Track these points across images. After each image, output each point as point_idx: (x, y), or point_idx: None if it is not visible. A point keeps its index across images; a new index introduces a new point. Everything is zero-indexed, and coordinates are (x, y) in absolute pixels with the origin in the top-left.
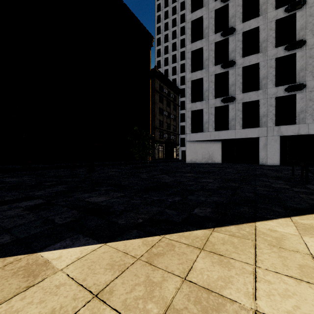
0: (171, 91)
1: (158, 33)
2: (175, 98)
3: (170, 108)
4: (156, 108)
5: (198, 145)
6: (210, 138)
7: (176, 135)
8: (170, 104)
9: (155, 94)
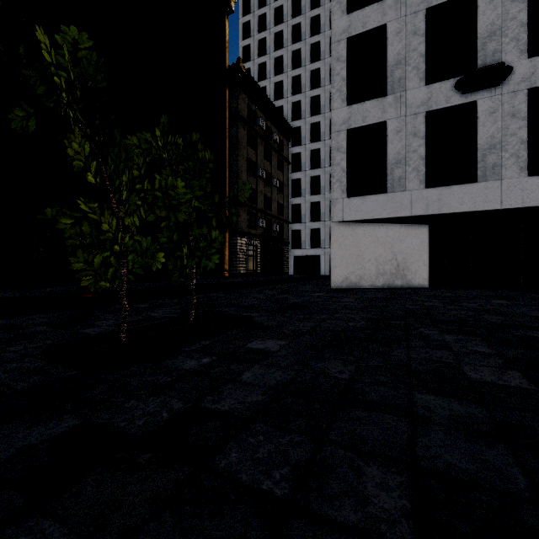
0: (274, 127)
1: (245, 12)
2: (282, 146)
3: (270, 163)
4: (240, 157)
5: (367, 235)
6: (410, 211)
7: (283, 223)
8: (271, 156)
9: (238, 125)
